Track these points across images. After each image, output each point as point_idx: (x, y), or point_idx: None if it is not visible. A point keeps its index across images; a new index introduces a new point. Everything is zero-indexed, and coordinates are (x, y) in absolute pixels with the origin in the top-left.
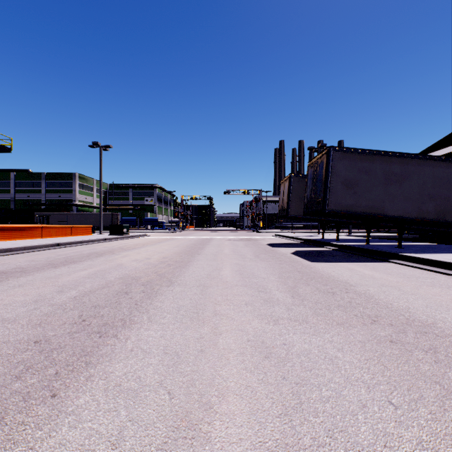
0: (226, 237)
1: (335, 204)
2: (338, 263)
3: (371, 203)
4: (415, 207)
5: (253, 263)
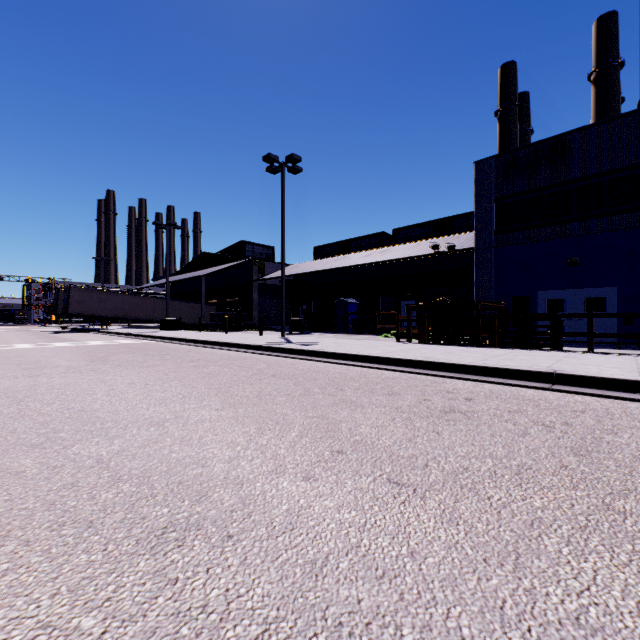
0: (1, 330)
1: (73, 310)
2: (64, 333)
3: (92, 310)
4: (114, 312)
5: (22, 334)
